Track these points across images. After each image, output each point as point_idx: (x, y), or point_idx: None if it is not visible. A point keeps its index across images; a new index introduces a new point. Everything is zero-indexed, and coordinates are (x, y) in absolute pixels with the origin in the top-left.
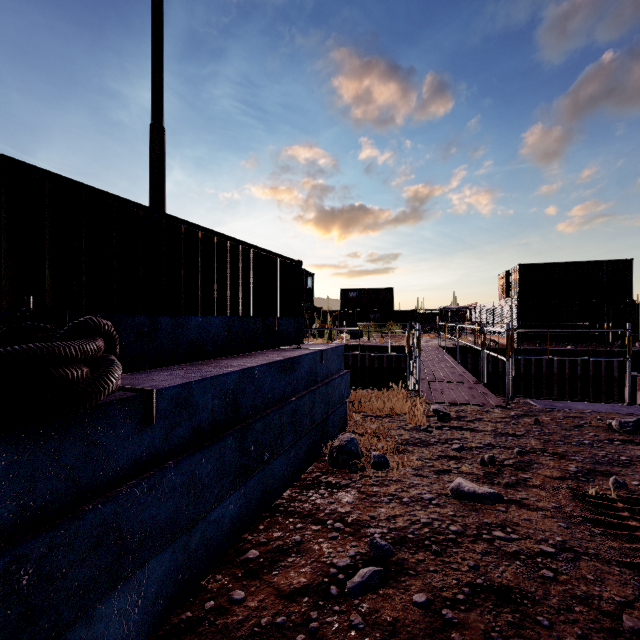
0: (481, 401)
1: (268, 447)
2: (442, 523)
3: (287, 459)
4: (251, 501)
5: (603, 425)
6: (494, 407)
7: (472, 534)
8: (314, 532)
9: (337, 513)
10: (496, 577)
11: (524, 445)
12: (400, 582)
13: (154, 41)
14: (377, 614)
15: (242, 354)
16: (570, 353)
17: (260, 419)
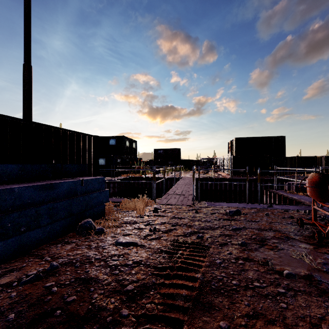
0: (183, 203)
1: (25, 225)
2: (95, 255)
3: (44, 231)
4: (8, 249)
5: (224, 212)
6: (186, 206)
7: (102, 259)
8: (34, 262)
9: (54, 254)
10: (92, 274)
11: (179, 222)
12: (47, 279)
13: (25, 21)
14: (24, 291)
15: (32, 182)
16: (254, 180)
17: (17, 212)
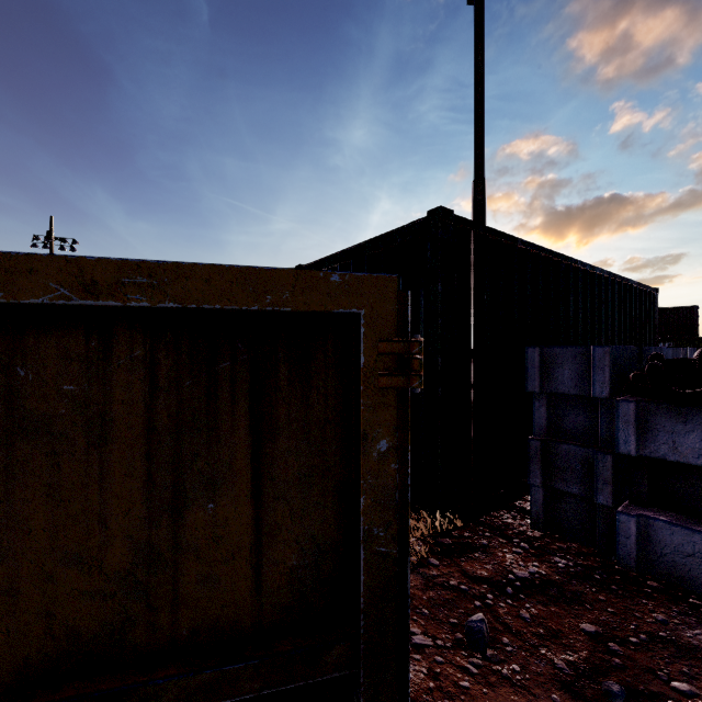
0: None
1: None
2: None
3: None
4: None
5: None
6: None
7: None
8: None
9: None
10: None
11: None
12: None
13: (477, 106)
14: None
15: None
16: None
17: None
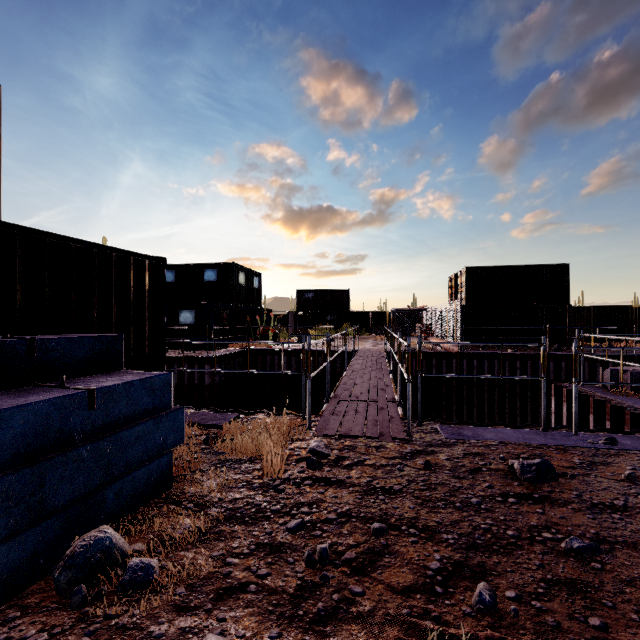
0: (381, 430)
1: None
2: None
3: None
4: None
5: (504, 467)
6: (391, 439)
7: None
8: None
9: None
10: None
11: (392, 512)
12: None
13: None
14: None
15: None
16: (510, 357)
17: None
